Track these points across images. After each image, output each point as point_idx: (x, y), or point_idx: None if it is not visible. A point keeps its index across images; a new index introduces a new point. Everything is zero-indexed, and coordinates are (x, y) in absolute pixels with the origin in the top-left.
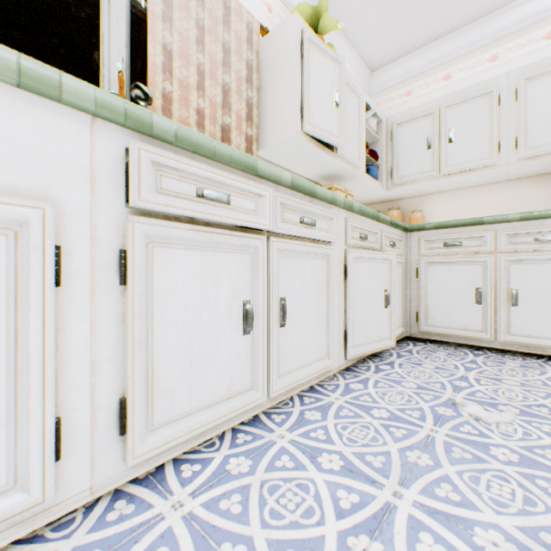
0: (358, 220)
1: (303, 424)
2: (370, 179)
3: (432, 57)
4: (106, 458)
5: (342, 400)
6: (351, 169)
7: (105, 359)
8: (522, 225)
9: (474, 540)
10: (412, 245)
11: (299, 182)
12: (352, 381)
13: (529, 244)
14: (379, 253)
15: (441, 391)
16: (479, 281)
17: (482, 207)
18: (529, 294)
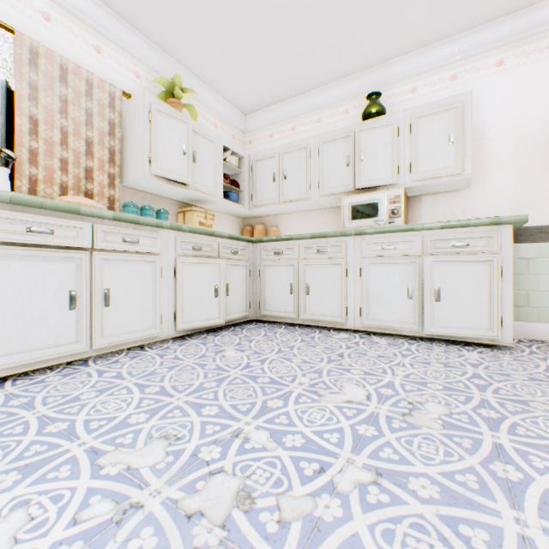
0: (192, 237)
1: (113, 363)
2: (230, 202)
3: (284, 112)
4: None
5: (154, 353)
6: (207, 196)
7: None
8: (312, 241)
9: (146, 389)
10: (257, 253)
11: (122, 216)
12: (175, 344)
13: (315, 254)
14: (208, 259)
15: (225, 346)
16: (292, 278)
17: (313, 226)
18: (315, 287)
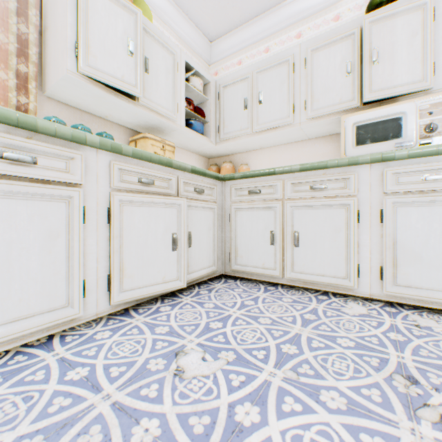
0: (138, 165)
1: None
2: (193, 132)
3: (255, 31)
4: None
5: (57, 357)
6: (164, 120)
7: None
8: (302, 175)
9: None
10: (227, 193)
11: None
12: (107, 329)
13: (307, 192)
14: (162, 198)
15: (185, 336)
16: (273, 224)
17: (291, 162)
18: (307, 236)
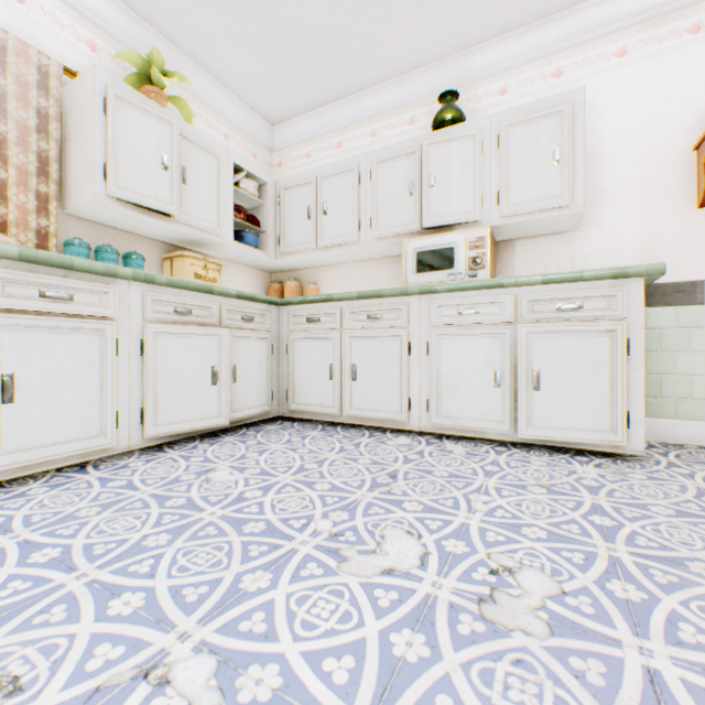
0: (174, 294)
1: (12, 498)
2: (244, 247)
3: (326, 121)
4: None
5: (96, 476)
6: (206, 236)
7: None
8: (360, 303)
9: (33, 554)
10: (284, 320)
11: (37, 255)
12: (141, 460)
13: (365, 322)
14: (201, 328)
15: (219, 462)
16: (332, 357)
17: (366, 283)
18: (365, 369)
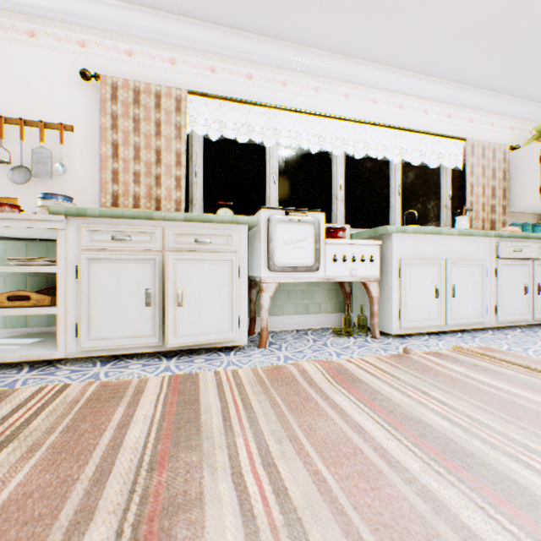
0: None
1: None
2: None
3: None
4: (491, 318)
5: None
6: None
7: (491, 295)
8: None
9: None
10: None
11: None
12: None
13: None
14: None
15: None
16: None
17: None
18: None
